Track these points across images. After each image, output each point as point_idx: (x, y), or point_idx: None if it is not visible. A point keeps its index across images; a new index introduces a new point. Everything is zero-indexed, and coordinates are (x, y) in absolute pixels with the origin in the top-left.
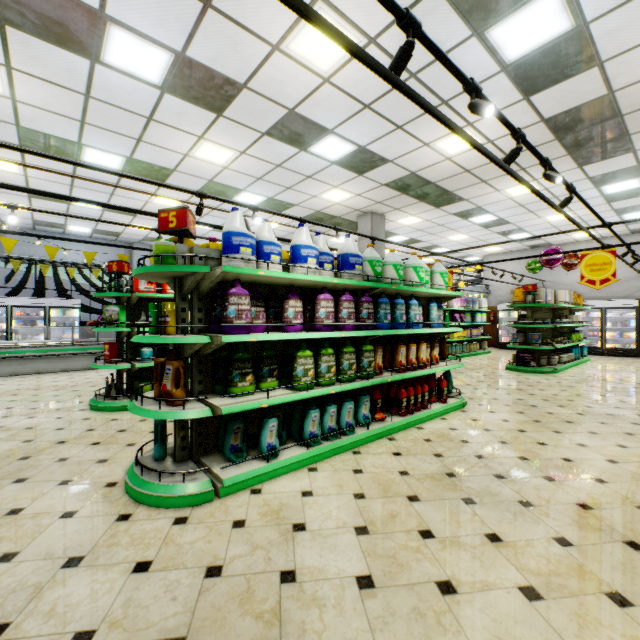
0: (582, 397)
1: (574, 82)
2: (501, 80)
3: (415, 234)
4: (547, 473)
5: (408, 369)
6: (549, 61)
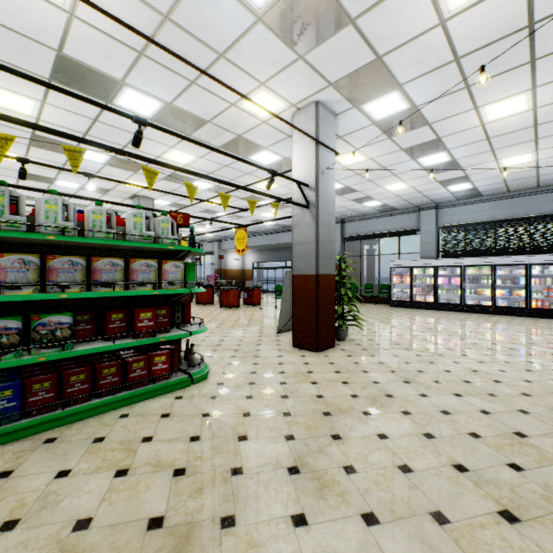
0: None
1: None
2: None
3: None
4: None
5: None
6: None
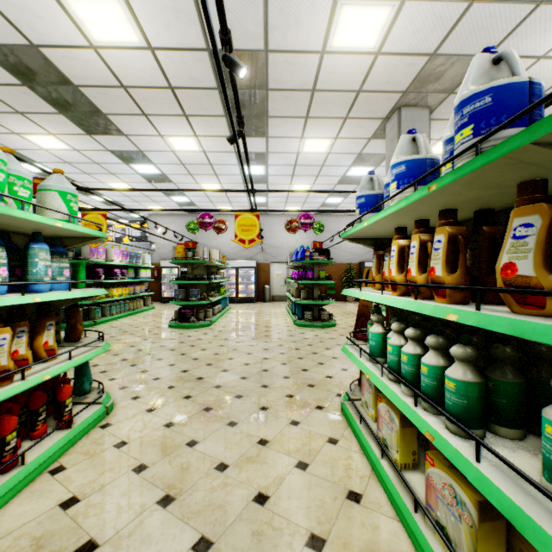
0: (238, 351)
1: (242, 6)
2: None
3: (62, 167)
4: None
5: None
6: None
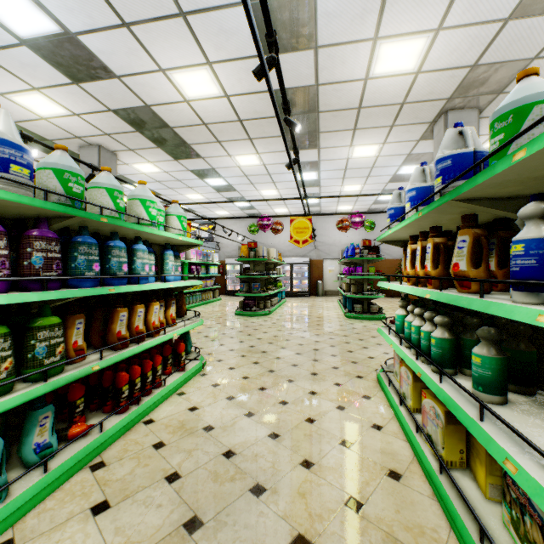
0: (294, 335)
1: (297, 58)
2: (242, 17)
3: (154, 185)
4: (303, 453)
5: (133, 341)
6: (283, 18)
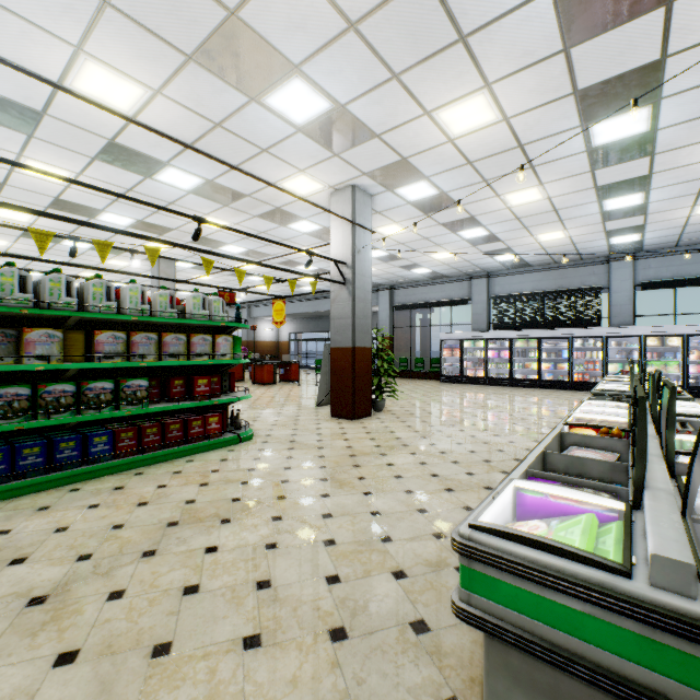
0: None
1: None
2: None
3: None
4: None
5: None
6: None
